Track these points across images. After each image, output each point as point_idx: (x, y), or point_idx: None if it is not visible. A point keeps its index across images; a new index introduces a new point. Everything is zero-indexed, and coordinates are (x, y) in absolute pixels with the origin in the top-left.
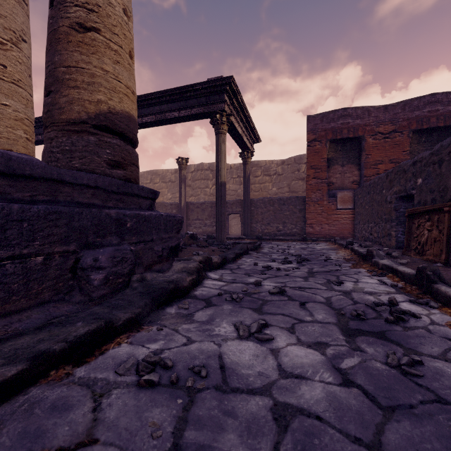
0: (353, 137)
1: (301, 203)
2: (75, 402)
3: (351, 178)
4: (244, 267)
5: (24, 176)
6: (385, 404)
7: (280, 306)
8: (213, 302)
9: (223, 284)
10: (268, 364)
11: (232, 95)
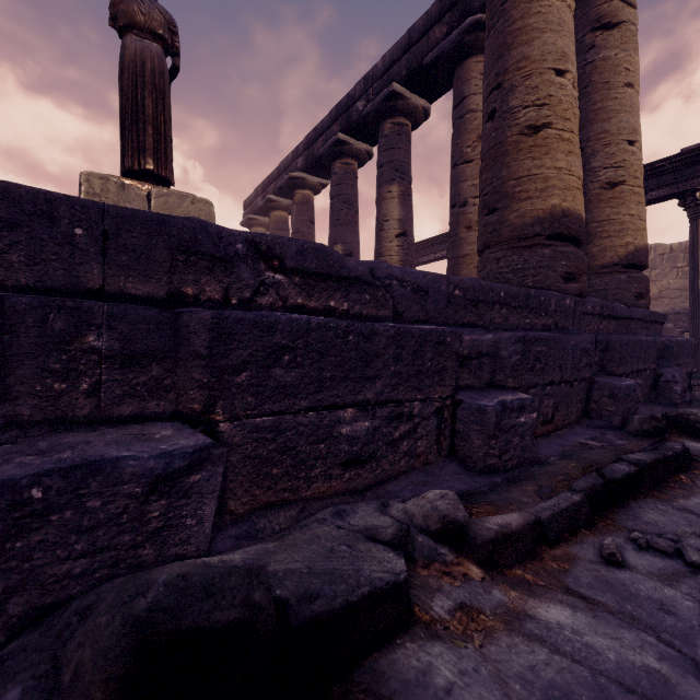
0: None
1: None
2: None
3: None
4: None
5: (621, 318)
6: None
7: None
8: None
9: None
10: None
11: None
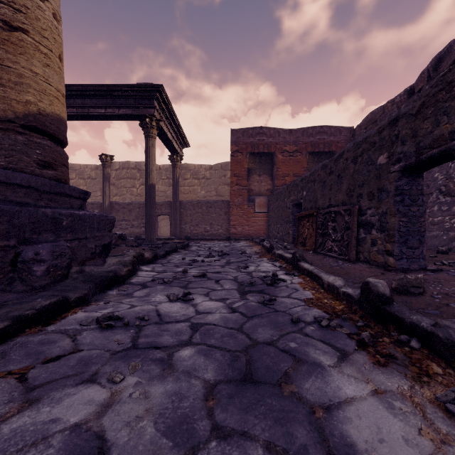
0: (267, 152)
1: (226, 206)
2: (56, 339)
3: (266, 187)
4: (174, 261)
5: None
6: (250, 316)
7: (201, 283)
8: (148, 285)
9: (155, 274)
10: (189, 311)
11: (161, 102)
